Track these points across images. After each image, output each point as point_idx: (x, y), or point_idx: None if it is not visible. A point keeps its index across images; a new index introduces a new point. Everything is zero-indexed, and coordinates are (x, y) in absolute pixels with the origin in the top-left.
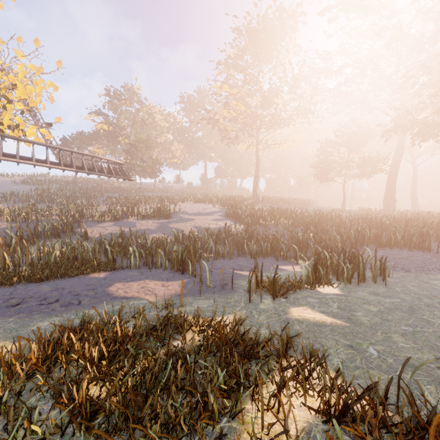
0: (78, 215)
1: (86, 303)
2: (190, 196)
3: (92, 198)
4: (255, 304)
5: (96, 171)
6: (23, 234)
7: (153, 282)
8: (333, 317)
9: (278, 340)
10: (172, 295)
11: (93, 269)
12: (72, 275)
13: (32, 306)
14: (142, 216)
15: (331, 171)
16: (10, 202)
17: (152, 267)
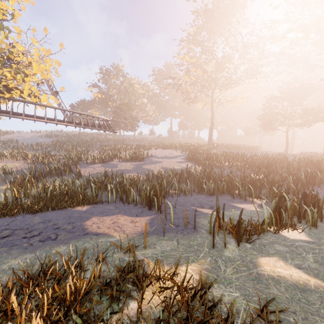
0: (76, 159)
1: (61, 238)
2: (160, 144)
3: (89, 146)
4: (219, 249)
5: (90, 126)
6: (35, 172)
7: (124, 218)
8: (315, 276)
9: (258, 320)
10: (138, 233)
11: (79, 203)
12: (61, 208)
13: (16, 239)
14: (122, 159)
15: (275, 121)
16: (36, 150)
17: (126, 201)
